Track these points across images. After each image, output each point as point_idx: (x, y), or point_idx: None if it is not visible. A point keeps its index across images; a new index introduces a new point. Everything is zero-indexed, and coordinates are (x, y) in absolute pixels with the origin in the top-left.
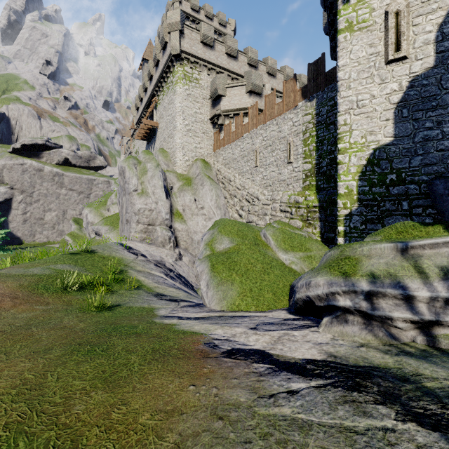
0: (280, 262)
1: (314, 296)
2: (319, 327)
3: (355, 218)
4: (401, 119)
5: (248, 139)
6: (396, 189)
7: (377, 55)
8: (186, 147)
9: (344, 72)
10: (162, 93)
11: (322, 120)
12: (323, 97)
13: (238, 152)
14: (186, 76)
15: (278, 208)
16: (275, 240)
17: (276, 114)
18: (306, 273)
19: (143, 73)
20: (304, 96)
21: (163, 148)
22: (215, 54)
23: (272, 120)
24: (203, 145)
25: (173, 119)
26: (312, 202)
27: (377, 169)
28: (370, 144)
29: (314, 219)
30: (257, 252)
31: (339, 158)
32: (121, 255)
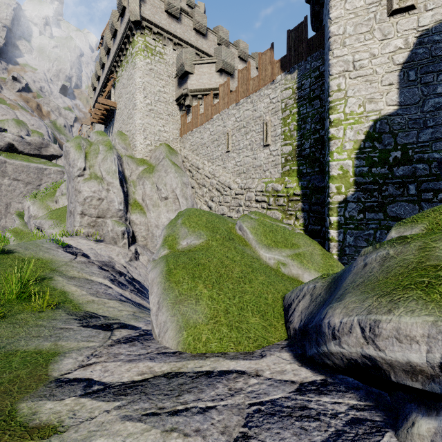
0: (262, 262)
1: (392, 361)
2: (404, 437)
3: (351, 206)
4: (407, 83)
5: (218, 121)
6: (401, 169)
7: (378, 5)
8: (148, 129)
9: (338, 26)
10: (121, 69)
11: (305, 94)
12: (306, 67)
13: (207, 136)
14: (148, 47)
15: (254, 197)
16: (254, 234)
17: (251, 90)
18: (313, 282)
19: None
20: (283, 68)
21: (121, 131)
22: (182, 28)
23: (246, 98)
24: (167, 129)
25: (133, 97)
26: (293, 190)
27: (378, 145)
28: (370, 114)
29: (296, 209)
30: (233, 250)
31: (331, 131)
32: (51, 255)
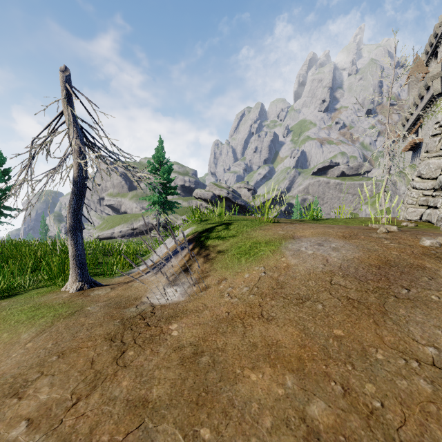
0: None
1: None
2: None
3: None
4: None
5: None
6: None
7: None
8: None
9: None
10: (426, 117)
11: None
12: None
13: None
14: None
15: None
16: None
17: None
18: None
19: (408, 88)
20: None
21: None
22: None
23: None
24: None
25: None
26: None
27: None
28: None
29: None
30: None
31: None
32: None
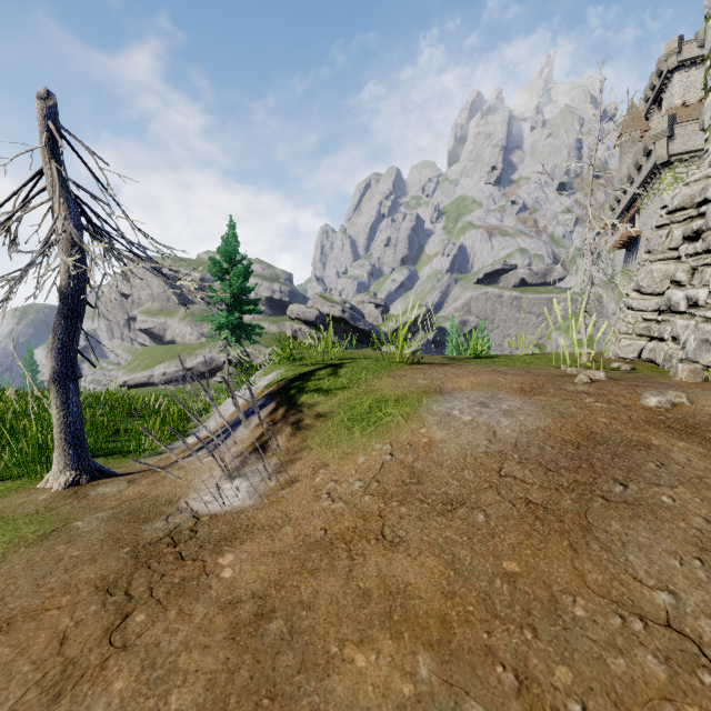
0: None
1: None
2: None
3: None
4: None
5: None
6: None
7: None
8: None
9: None
10: (646, 198)
11: None
12: None
13: None
14: (677, 179)
15: None
16: None
17: None
18: None
19: (620, 152)
20: None
21: None
22: None
23: None
24: None
25: None
26: None
27: None
28: None
29: None
30: None
31: None
32: None
